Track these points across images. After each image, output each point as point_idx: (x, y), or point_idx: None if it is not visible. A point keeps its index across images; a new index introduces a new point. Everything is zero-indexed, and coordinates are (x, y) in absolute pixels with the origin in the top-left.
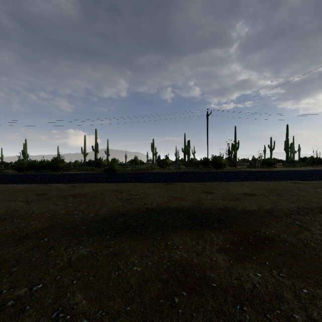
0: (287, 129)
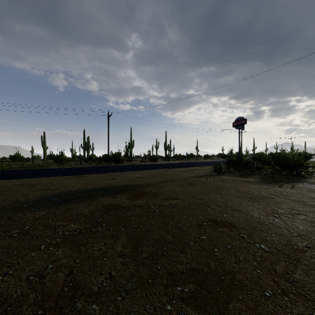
0: (165, 134)
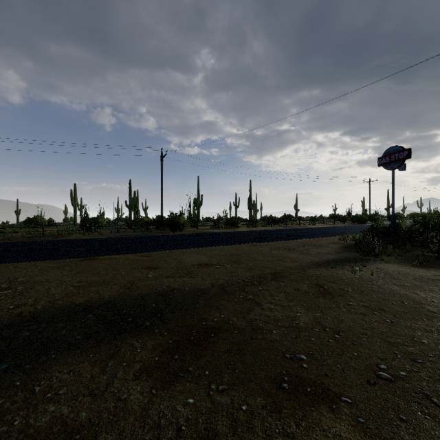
0: (250, 185)
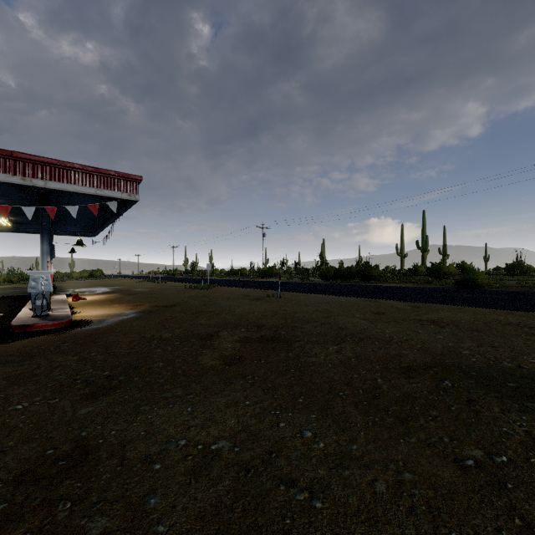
0: None
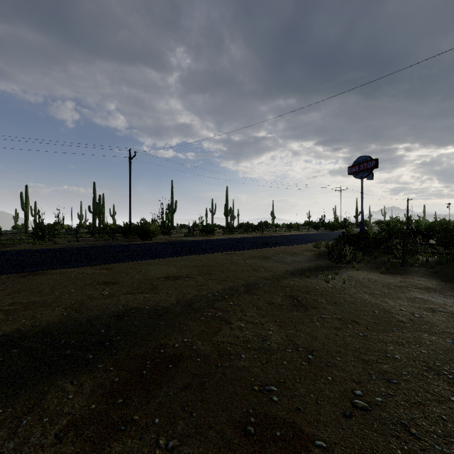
0: (227, 191)
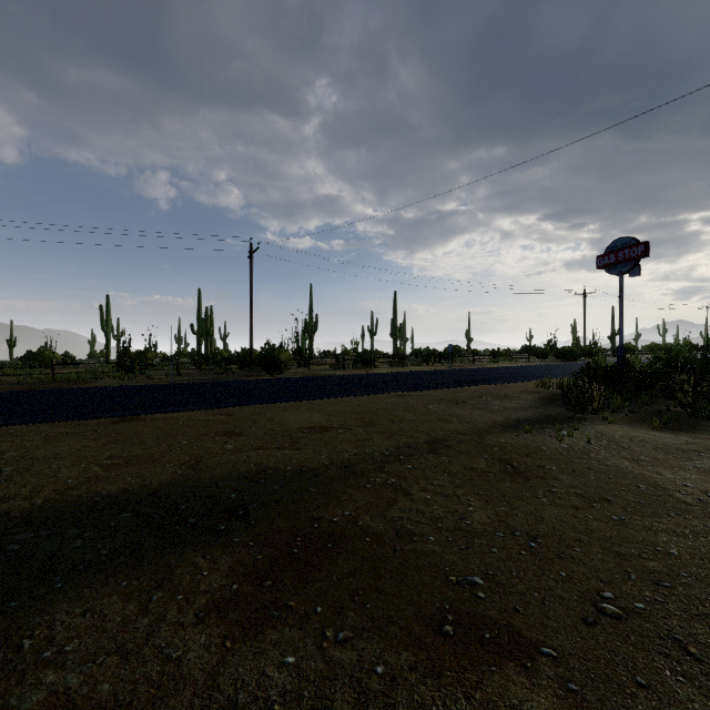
0: (394, 299)
